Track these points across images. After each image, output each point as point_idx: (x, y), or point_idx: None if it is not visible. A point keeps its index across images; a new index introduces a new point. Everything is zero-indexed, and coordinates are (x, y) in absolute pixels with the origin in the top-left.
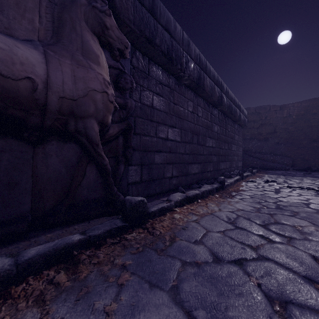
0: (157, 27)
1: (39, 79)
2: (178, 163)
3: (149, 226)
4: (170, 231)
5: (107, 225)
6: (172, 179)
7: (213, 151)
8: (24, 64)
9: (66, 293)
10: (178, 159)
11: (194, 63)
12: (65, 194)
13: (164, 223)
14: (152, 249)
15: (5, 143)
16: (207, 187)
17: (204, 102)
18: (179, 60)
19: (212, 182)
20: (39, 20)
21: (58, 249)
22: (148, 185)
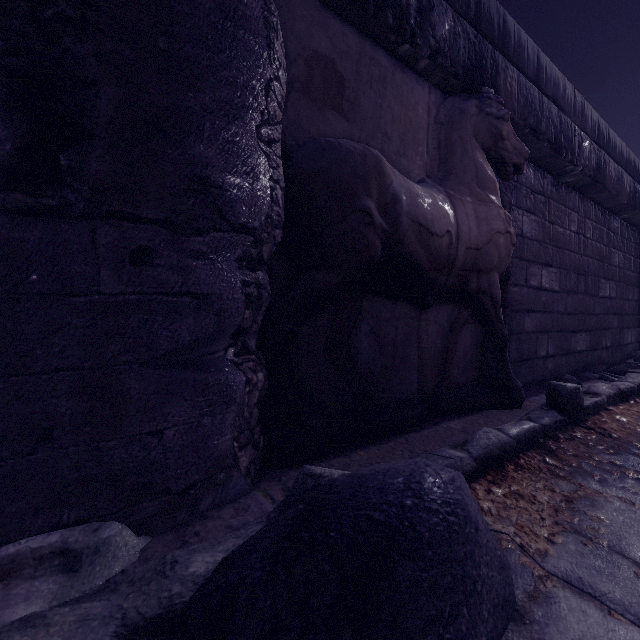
0: (542, 102)
1: (453, 230)
2: (555, 332)
3: (593, 426)
4: (632, 436)
5: (548, 415)
6: (546, 361)
7: (611, 306)
8: (444, 216)
9: (575, 474)
10: (555, 323)
11: (589, 141)
12: (440, 374)
13: (609, 425)
14: (628, 453)
15: (400, 309)
16: (636, 377)
17: (595, 208)
18: (569, 145)
19: (623, 370)
20: (426, 151)
21: (530, 432)
22: (516, 369)
